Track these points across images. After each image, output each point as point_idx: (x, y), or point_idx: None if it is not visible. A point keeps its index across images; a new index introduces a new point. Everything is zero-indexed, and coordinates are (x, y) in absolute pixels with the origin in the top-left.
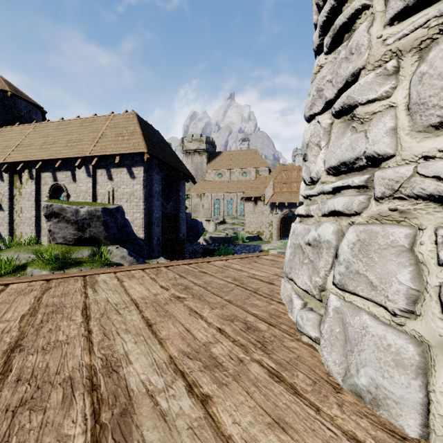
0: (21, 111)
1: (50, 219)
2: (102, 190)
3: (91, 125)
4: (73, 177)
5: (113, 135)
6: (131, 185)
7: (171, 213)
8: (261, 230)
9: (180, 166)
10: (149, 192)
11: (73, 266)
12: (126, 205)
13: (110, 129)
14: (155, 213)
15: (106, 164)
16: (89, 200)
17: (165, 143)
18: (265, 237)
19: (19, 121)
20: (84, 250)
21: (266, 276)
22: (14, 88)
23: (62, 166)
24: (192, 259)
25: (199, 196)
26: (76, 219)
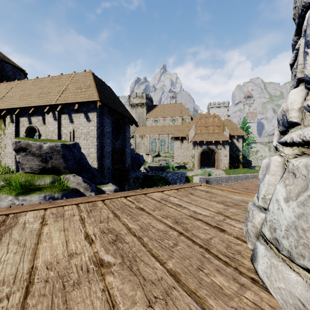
0: (8, 72)
1: (18, 152)
2: (65, 130)
3: (58, 81)
4: (43, 121)
5: (74, 88)
6: (87, 126)
7: (119, 148)
8: (186, 161)
9: (126, 113)
10: (101, 132)
11: (34, 192)
12: (83, 142)
13: (72, 83)
14: (106, 148)
15: (68, 110)
16: (55, 138)
17: (115, 96)
18: (189, 166)
19: (6, 80)
20: (46, 178)
21: (210, 216)
22: (3, 56)
23: (35, 112)
24: (130, 191)
25: (141, 136)
26: (40, 153)
